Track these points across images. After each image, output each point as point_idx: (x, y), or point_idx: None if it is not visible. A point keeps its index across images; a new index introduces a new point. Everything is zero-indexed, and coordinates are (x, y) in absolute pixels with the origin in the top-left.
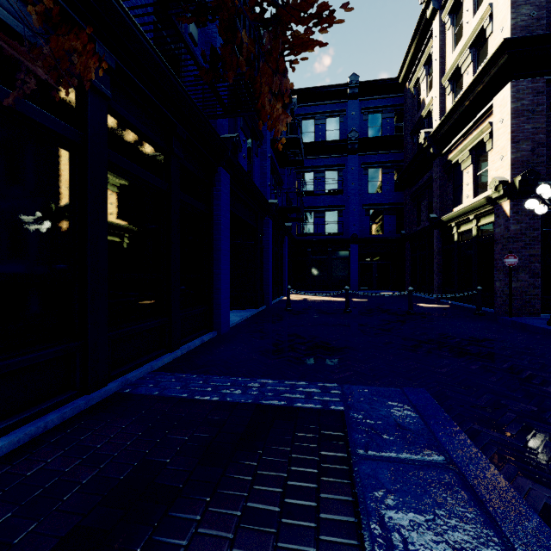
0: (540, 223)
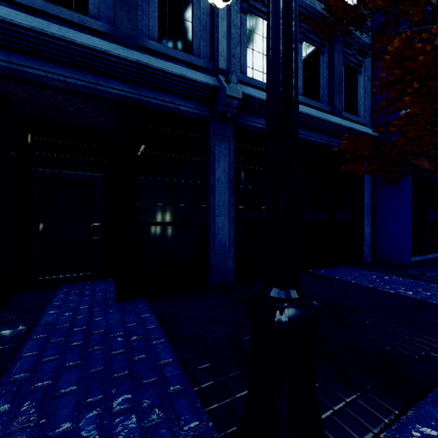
0: None
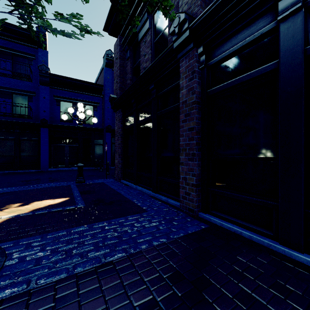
0: (120, 124)
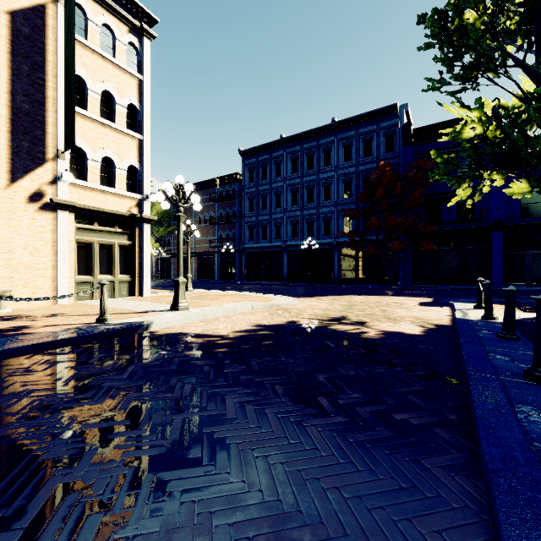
0: None
